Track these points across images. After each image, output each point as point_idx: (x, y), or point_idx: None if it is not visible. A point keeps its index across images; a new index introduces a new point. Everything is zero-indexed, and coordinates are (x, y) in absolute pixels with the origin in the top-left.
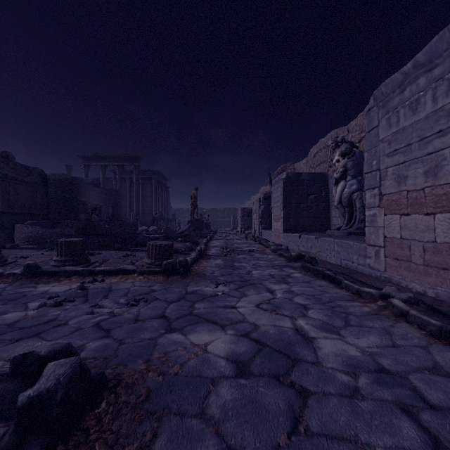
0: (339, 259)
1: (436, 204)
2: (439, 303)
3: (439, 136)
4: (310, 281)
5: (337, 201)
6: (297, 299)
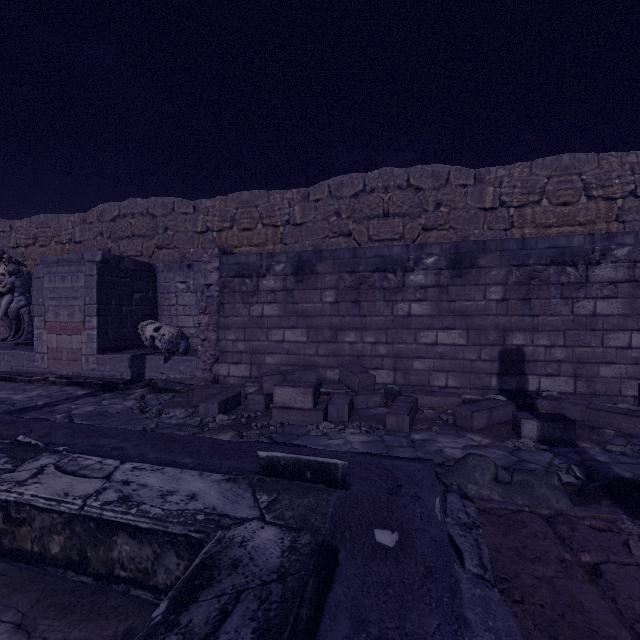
0: (11, 366)
1: (73, 331)
2: (73, 376)
3: (74, 299)
4: None
5: (2, 313)
6: None
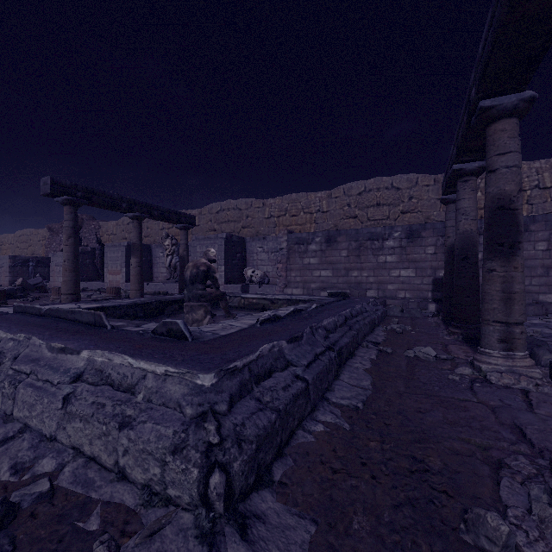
0: None
1: None
2: None
3: None
4: None
5: (168, 265)
6: None
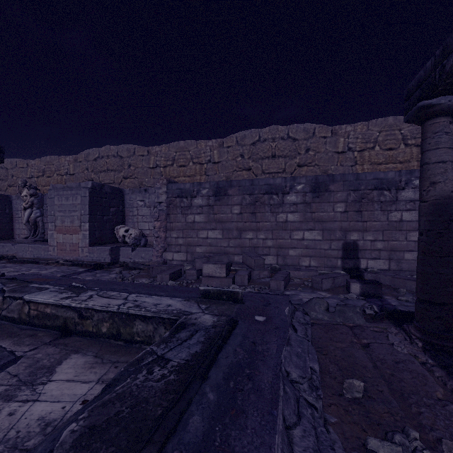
0: (33, 254)
1: (73, 232)
2: (74, 261)
3: (74, 212)
4: (22, 265)
5: (25, 221)
6: (23, 269)
